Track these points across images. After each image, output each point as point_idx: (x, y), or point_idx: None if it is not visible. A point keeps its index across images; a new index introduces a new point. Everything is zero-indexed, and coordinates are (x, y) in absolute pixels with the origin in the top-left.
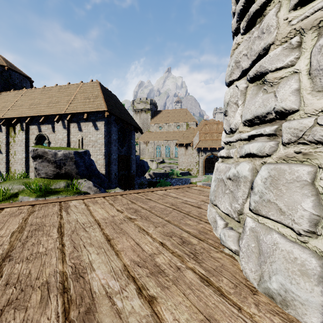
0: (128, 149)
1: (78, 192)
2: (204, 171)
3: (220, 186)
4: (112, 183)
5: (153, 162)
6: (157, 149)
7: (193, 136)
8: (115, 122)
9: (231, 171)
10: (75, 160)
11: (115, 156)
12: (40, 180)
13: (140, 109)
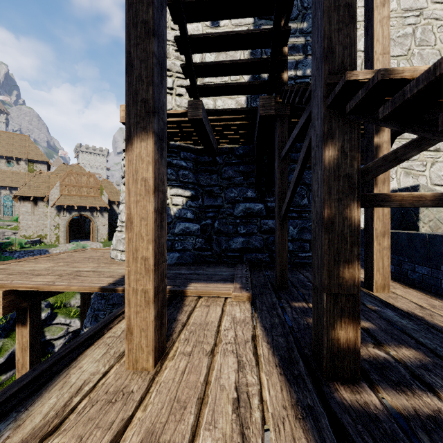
0: None
1: None
2: (68, 238)
3: (119, 242)
4: None
5: None
6: None
7: (47, 186)
8: None
9: (123, 236)
10: None
11: None
12: None
13: None
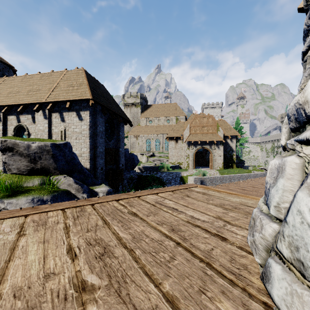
0: (117, 142)
1: (55, 190)
2: (194, 165)
3: None
4: (98, 179)
5: (143, 155)
6: (147, 142)
7: (183, 129)
8: (101, 112)
9: None
10: (53, 153)
11: (102, 149)
12: (11, 176)
13: (130, 103)
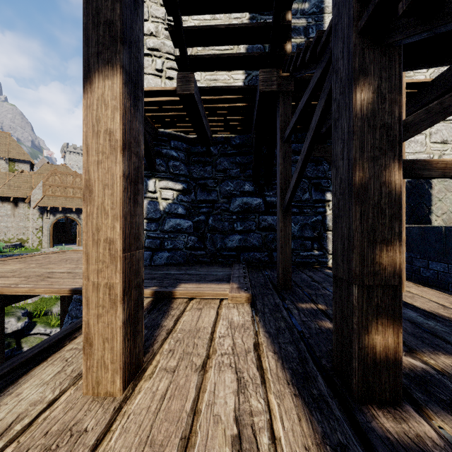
0: None
1: None
2: (52, 242)
3: None
4: None
5: None
6: None
7: (29, 186)
8: None
9: None
10: None
11: None
12: None
13: None
